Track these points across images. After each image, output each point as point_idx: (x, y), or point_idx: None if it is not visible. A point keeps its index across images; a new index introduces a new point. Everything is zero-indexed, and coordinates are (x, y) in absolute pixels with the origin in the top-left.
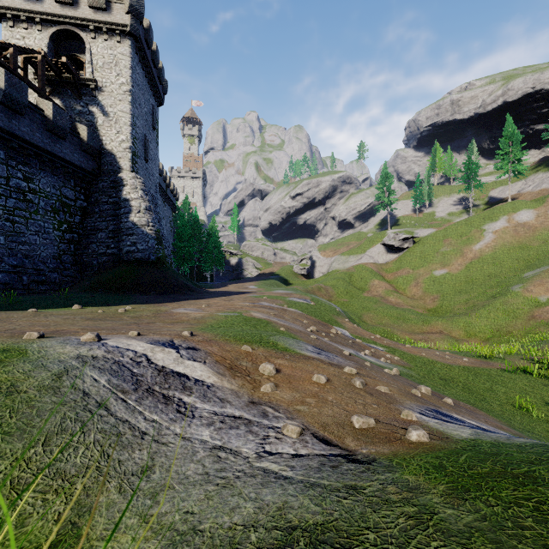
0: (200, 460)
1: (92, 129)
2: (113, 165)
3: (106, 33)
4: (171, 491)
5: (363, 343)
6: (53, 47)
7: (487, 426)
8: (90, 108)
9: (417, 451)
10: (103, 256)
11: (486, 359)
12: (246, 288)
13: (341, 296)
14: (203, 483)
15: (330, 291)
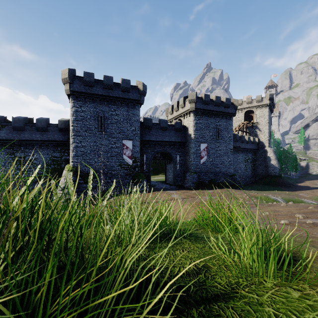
0: None
1: (256, 136)
2: (262, 145)
3: (260, 107)
4: None
5: None
6: (244, 115)
7: None
8: (255, 130)
9: None
10: (261, 173)
11: None
12: (316, 184)
13: None
14: None
15: None
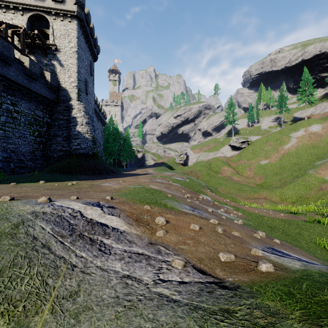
0: (113, 286)
1: (53, 75)
2: (66, 96)
3: (62, 16)
4: (90, 312)
5: (219, 204)
6: (30, 25)
7: (305, 258)
8: (52, 62)
9: (268, 279)
10: (60, 152)
11: (295, 214)
12: (147, 171)
13: (205, 176)
14: (114, 305)
15: (198, 173)
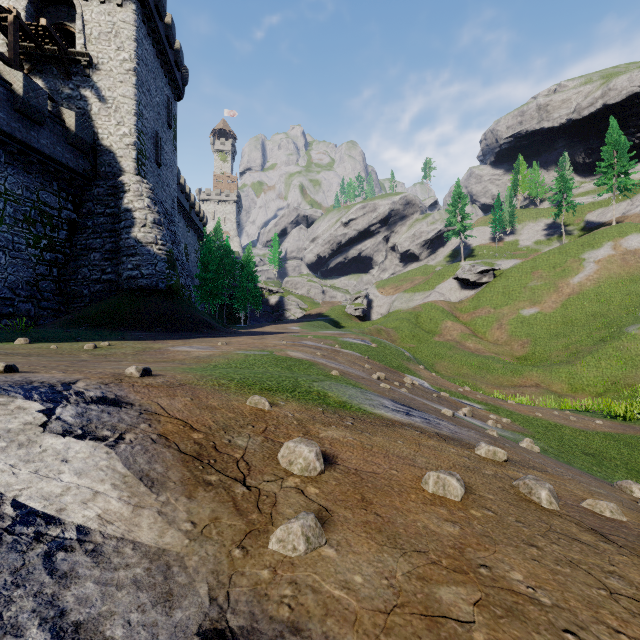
0: None
1: (84, 119)
2: (112, 166)
3: None
4: None
5: (451, 398)
6: (34, 12)
7: None
8: (82, 91)
9: None
10: (96, 284)
11: (627, 422)
12: (287, 329)
13: (407, 340)
14: None
15: (393, 334)
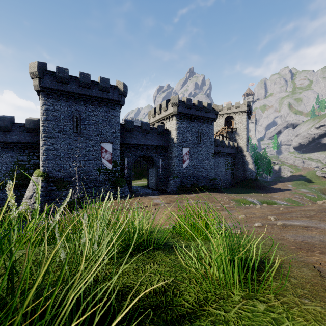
0: None
1: (235, 141)
2: (241, 150)
3: (239, 114)
4: None
5: None
6: (224, 120)
7: None
8: (235, 135)
9: None
10: (240, 176)
11: None
12: (287, 186)
13: None
14: None
15: None
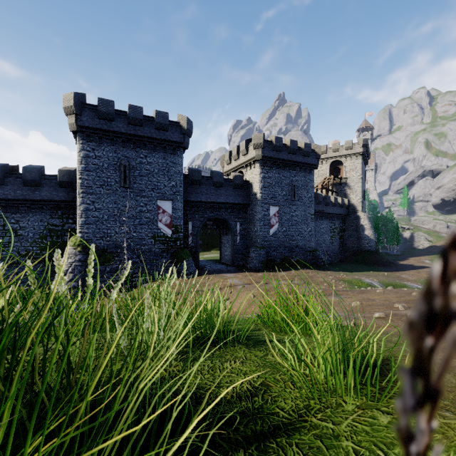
0: None
1: (345, 196)
2: (354, 209)
3: (351, 157)
4: None
5: None
6: (329, 167)
7: None
8: (344, 188)
9: None
10: (353, 247)
11: None
12: (423, 262)
13: None
14: None
15: None
